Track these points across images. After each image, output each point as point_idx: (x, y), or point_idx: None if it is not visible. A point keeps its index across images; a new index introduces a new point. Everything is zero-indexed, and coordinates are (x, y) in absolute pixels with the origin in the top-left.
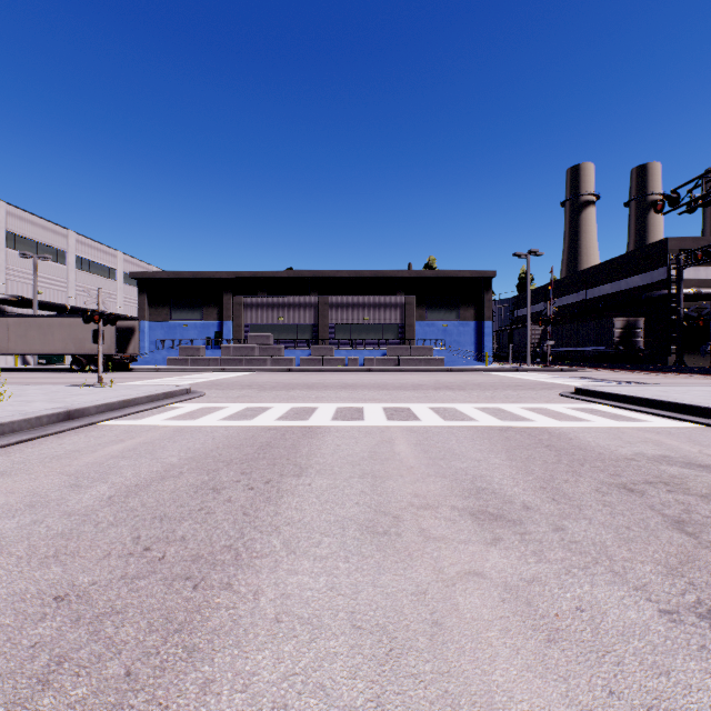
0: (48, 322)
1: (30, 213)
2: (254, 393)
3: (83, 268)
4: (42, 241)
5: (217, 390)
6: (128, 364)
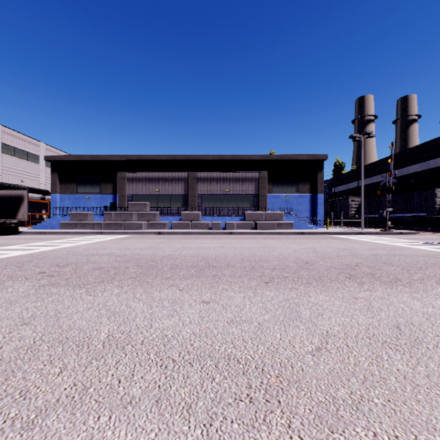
0: None
1: None
2: None
3: (9, 153)
4: None
5: None
6: (17, 228)
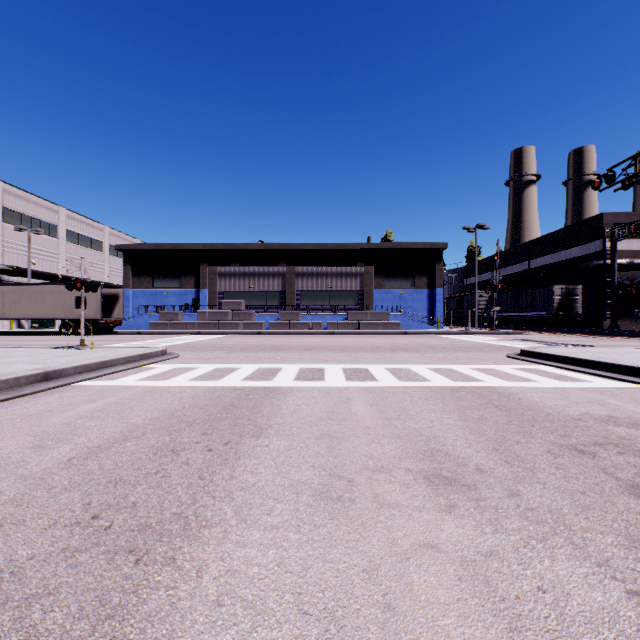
0: (39, 290)
1: (25, 191)
2: (225, 355)
3: (73, 241)
4: (36, 216)
5: (191, 352)
6: (112, 328)
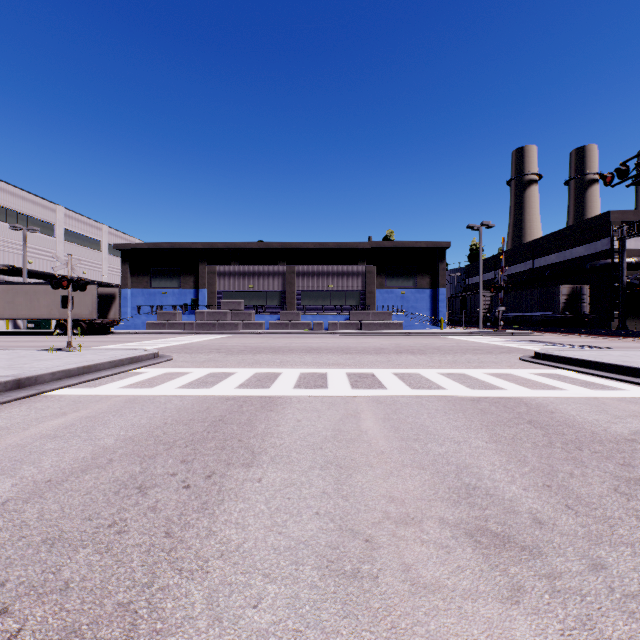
0: (34, 289)
1: (21, 189)
2: (221, 357)
3: (71, 240)
4: (32, 215)
5: (185, 354)
6: (109, 328)
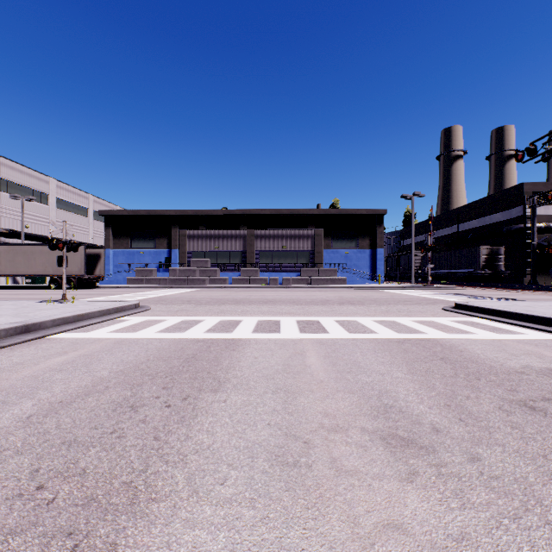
0: (31, 250)
1: (19, 164)
2: (191, 308)
3: (62, 207)
4: (29, 186)
5: (161, 305)
6: (95, 283)
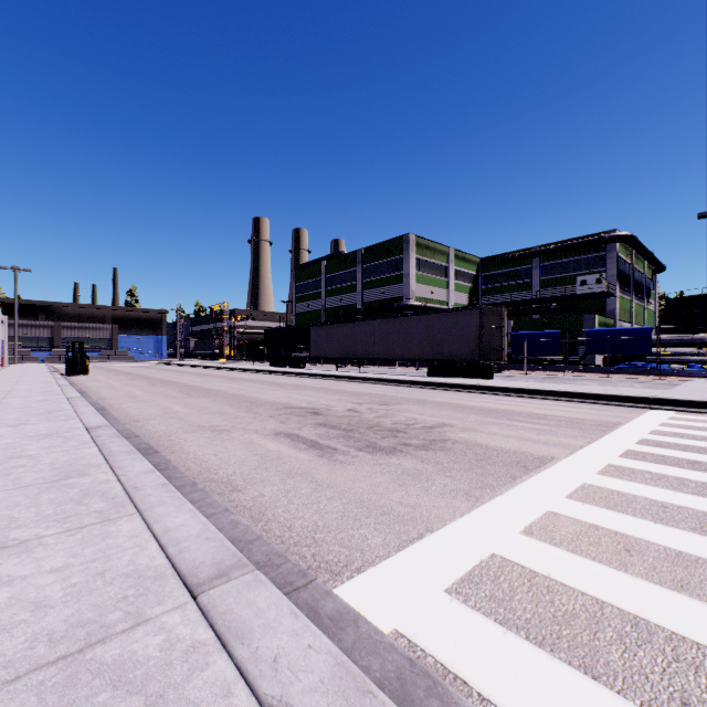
0: None
1: None
2: None
3: None
4: None
5: None
6: None
